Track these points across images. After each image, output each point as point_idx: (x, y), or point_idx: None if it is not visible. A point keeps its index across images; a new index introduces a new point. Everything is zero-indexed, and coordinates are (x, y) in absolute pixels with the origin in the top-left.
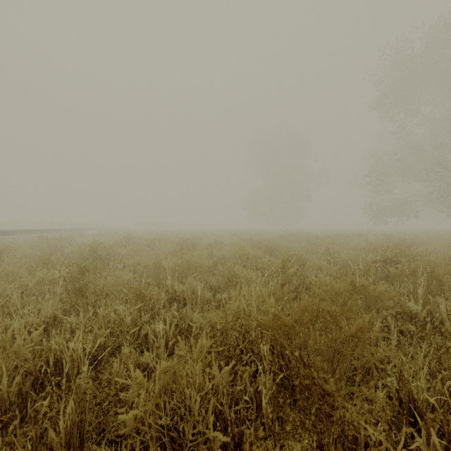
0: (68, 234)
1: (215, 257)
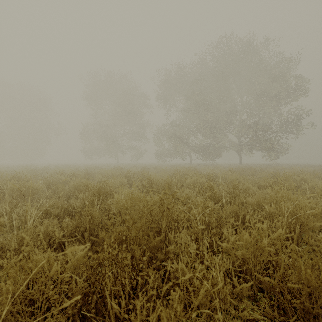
0: None
1: None
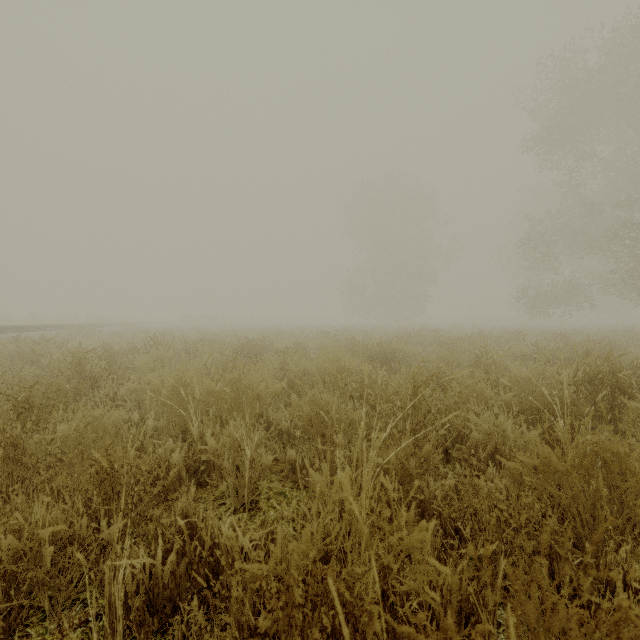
0: (68, 333)
1: (290, 374)
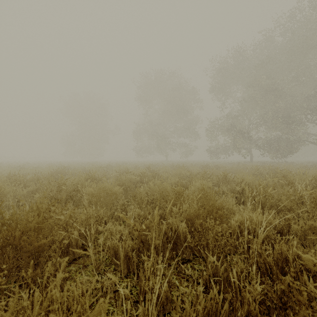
0: None
1: (39, 171)
